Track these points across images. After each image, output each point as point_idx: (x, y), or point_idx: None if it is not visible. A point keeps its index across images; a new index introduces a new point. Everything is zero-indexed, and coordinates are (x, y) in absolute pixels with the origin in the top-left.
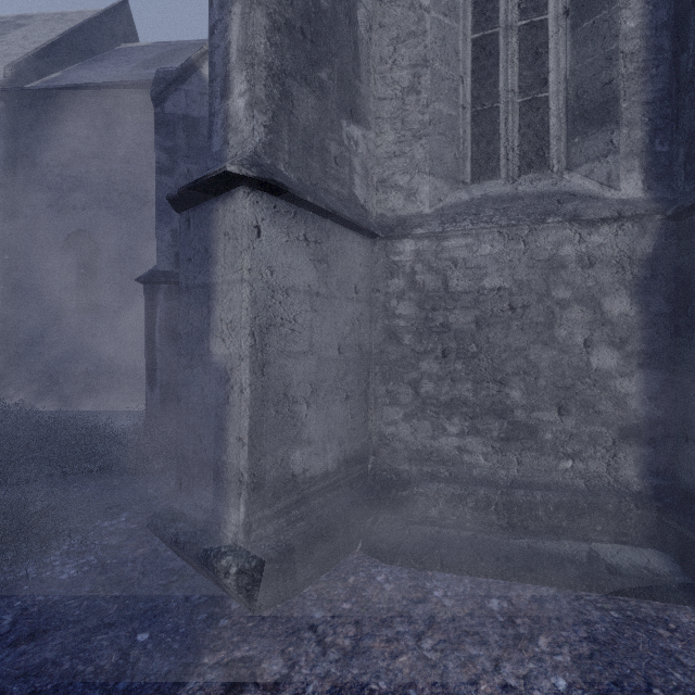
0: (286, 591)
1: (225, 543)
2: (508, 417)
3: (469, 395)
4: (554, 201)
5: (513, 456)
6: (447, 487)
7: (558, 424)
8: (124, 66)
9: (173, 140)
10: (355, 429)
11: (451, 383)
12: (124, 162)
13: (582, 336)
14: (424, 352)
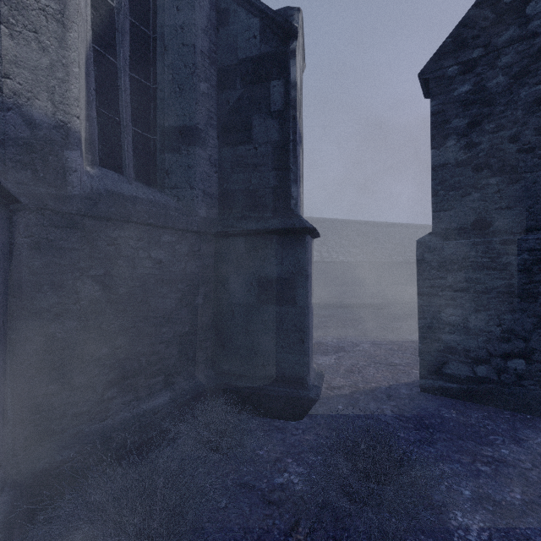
0: None
1: (317, 371)
2: None
3: None
4: None
5: None
6: None
7: None
8: None
9: None
10: None
11: None
12: None
13: None
14: None
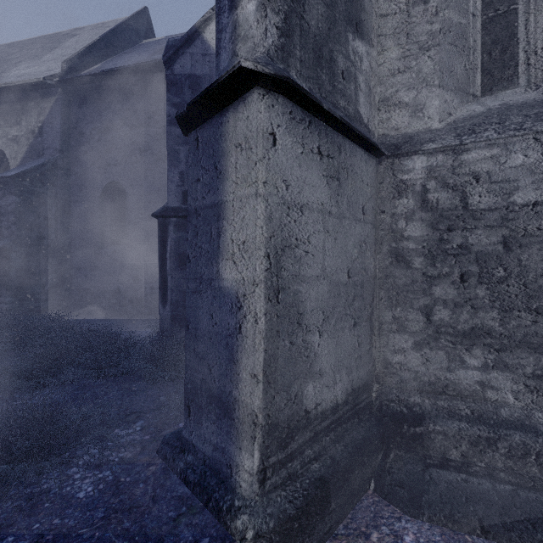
0: None
1: (238, 493)
2: None
3: (494, 325)
4: None
5: None
6: (471, 427)
7: None
8: (144, 54)
9: (180, 96)
10: (361, 357)
11: (471, 311)
12: (144, 126)
13: None
14: (437, 276)
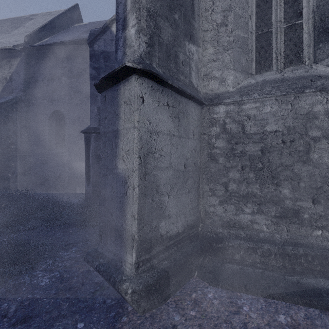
0: (158, 301)
1: (124, 274)
2: (281, 204)
3: (257, 191)
4: (308, 80)
5: (284, 227)
6: (245, 242)
7: (312, 209)
8: (76, 33)
9: (98, 63)
10: (192, 209)
11: (246, 185)
12: (76, 77)
13: (328, 158)
14: (230, 167)
